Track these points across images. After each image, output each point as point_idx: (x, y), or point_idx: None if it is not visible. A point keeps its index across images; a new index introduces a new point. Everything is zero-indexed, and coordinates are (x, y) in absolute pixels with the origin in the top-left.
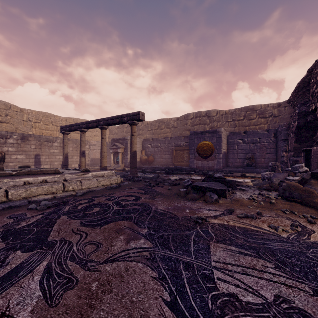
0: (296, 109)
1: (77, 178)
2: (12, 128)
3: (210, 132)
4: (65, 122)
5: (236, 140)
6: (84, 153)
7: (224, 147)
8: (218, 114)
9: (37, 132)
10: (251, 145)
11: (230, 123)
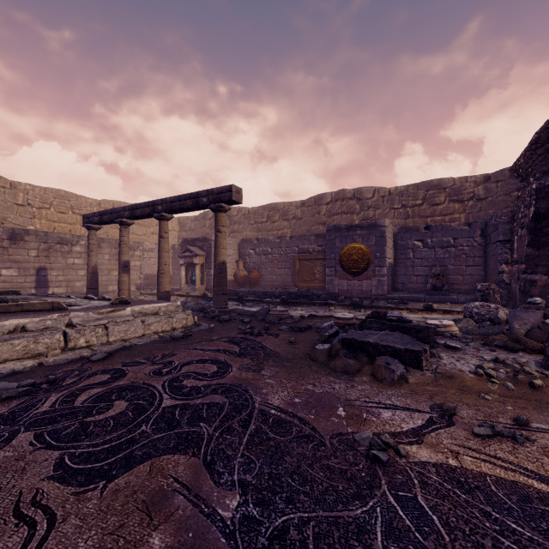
0: (533, 181)
1: (98, 319)
2: None
3: (364, 227)
4: (97, 208)
5: (411, 242)
6: (127, 266)
7: (389, 255)
8: (376, 195)
9: (43, 227)
10: (438, 252)
11: (398, 212)
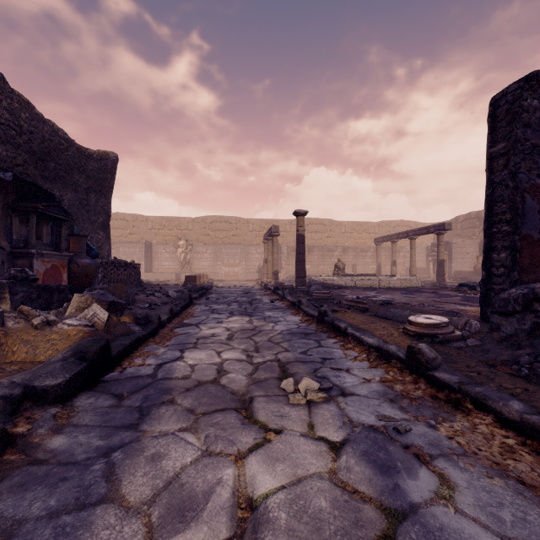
0: None
1: (386, 279)
2: (334, 242)
3: None
4: (377, 228)
5: None
6: (395, 263)
7: None
8: None
9: (351, 243)
10: None
11: None
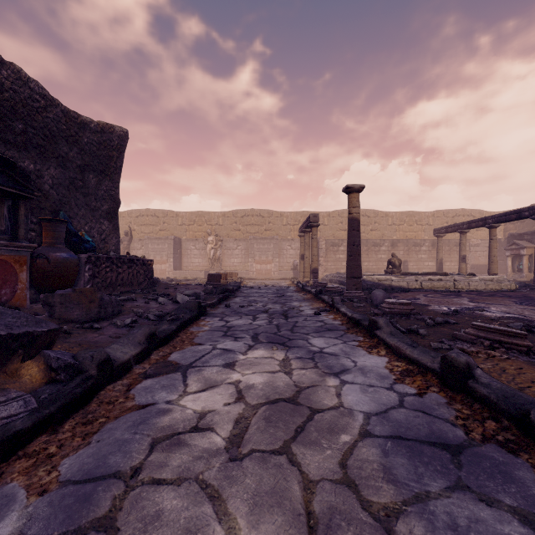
0: None
1: (464, 279)
2: (379, 235)
3: None
4: (431, 218)
5: None
6: (464, 258)
7: None
8: None
9: (400, 236)
10: None
11: None
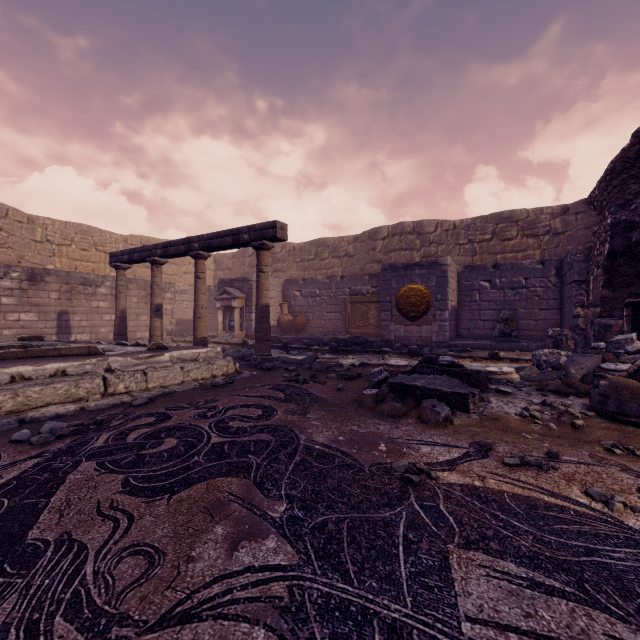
0: (608, 216)
1: (136, 364)
2: (10, 258)
3: (424, 266)
4: (123, 245)
5: (478, 282)
6: (159, 310)
7: (452, 297)
8: (439, 229)
9: (63, 266)
10: (508, 293)
11: (464, 248)
